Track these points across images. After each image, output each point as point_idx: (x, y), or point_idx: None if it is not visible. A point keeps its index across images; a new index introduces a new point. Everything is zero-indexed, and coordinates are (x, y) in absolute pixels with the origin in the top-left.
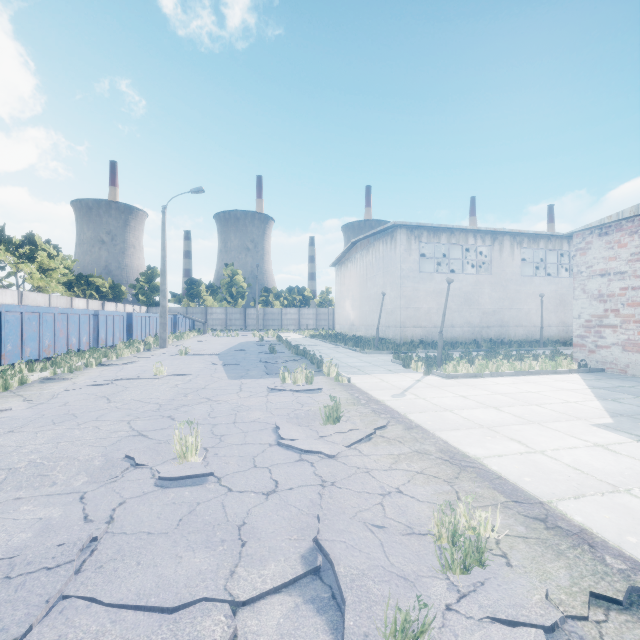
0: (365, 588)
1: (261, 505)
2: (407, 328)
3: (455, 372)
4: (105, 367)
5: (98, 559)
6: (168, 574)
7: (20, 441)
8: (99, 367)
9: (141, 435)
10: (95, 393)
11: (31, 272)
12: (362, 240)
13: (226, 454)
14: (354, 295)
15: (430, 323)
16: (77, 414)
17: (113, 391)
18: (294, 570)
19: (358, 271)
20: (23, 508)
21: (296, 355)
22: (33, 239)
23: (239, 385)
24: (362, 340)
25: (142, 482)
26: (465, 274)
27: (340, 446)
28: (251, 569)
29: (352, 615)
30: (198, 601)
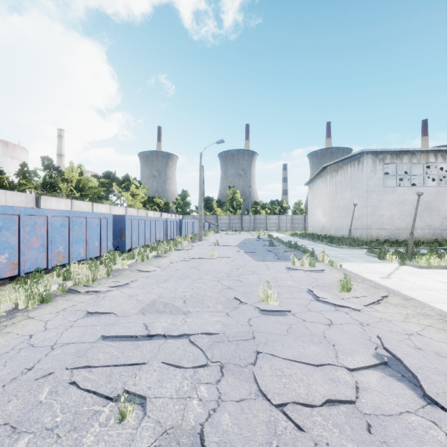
0: (425, 374)
1: (329, 329)
2: (372, 230)
3: (428, 264)
4: (179, 251)
5: (259, 341)
6: (302, 351)
7: (174, 286)
8: (175, 251)
9: (231, 288)
10: (187, 265)
11: (127, 196)
12: (332, 165)
13: (287, 302)
14: (324, 205)
15: (393, 226)
16: (188, 275)
17: (195, 264)
18: (372, 361)
19: (328, 188)
20: (204, 315)
21: (289, 248)
22: (128, 178)
23: (265, 265)
24: (334, 238)
25: (252, 311)
26: (426, 186)
27: (359, 305)
28: (346, 356)
29: (424, 383)
30: (326, 364)
